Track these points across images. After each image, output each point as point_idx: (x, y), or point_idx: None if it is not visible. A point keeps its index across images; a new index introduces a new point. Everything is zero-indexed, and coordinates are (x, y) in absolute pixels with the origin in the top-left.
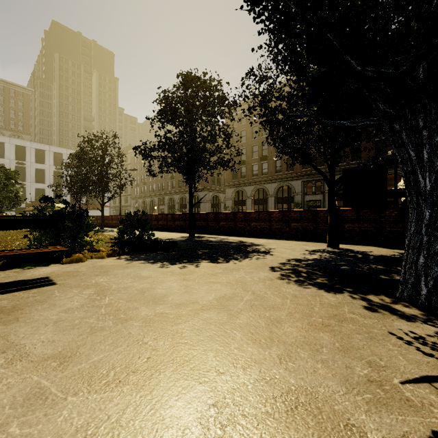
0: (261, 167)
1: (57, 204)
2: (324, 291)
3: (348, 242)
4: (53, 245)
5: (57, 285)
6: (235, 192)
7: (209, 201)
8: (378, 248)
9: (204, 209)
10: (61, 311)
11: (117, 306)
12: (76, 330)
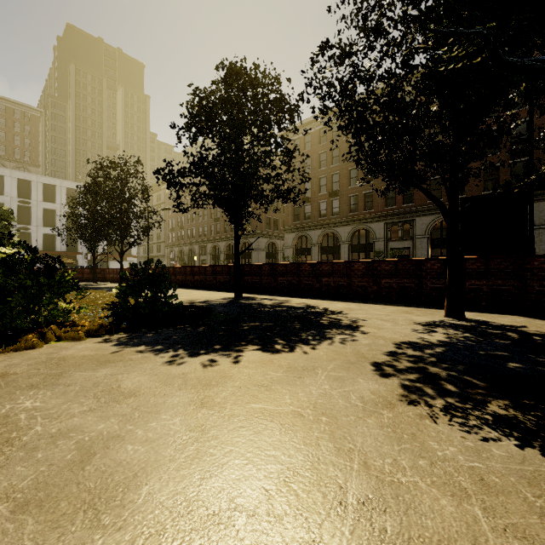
0: (330, 205)
1: None
2: (542, 458)
3: (470, 308)
4: None
5: None
6: (296, 238)
7: (264, 250)
8: (526, 318)
9: (257, 260)
10: None
11: None
12: None
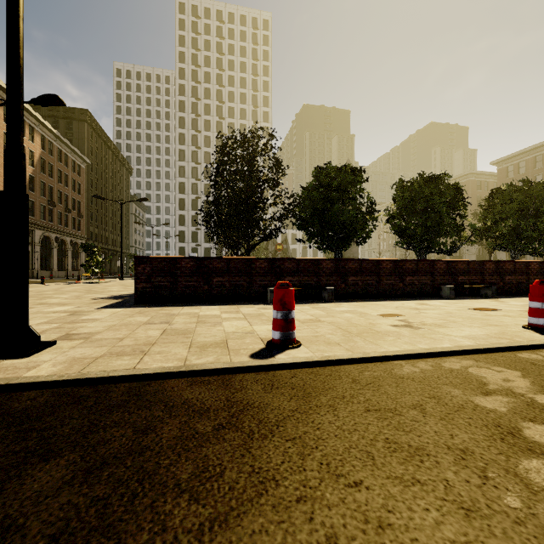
0: None
1: None
2: None
3: None
4: None
5: None
6: None
7: (474, 254)
8: None
9: None
10: None
11: None
12: None
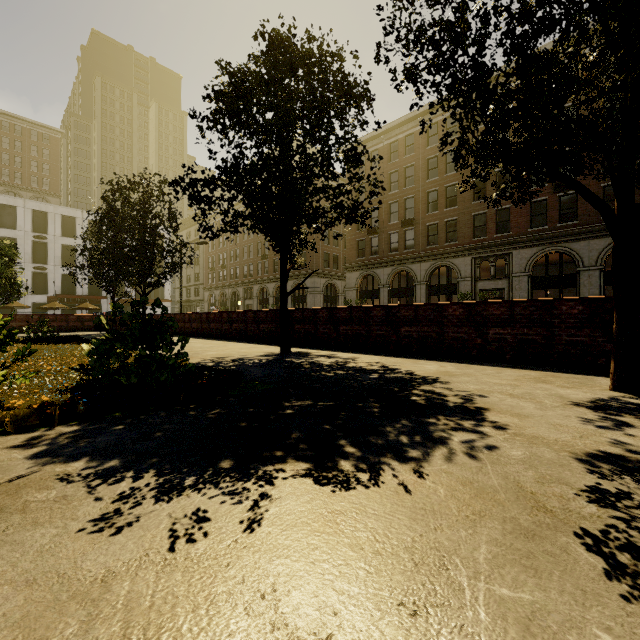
0: (403, 237)
1: None
2: None
3: None
4: None
5: None
6: (361, 278)
7: (321, 292)
8: None
9: (313, 305)
10: None
11: None
12: None
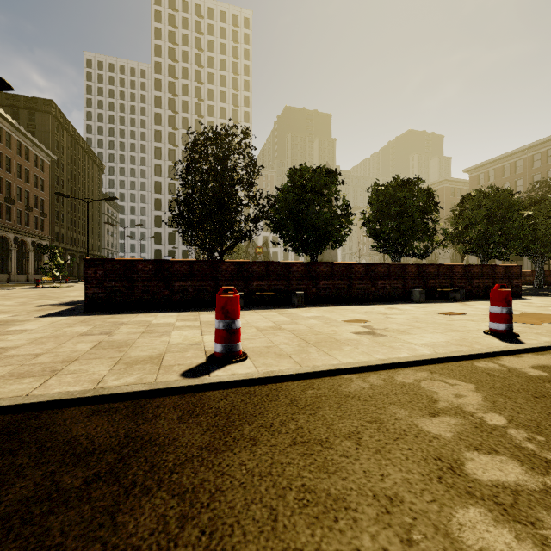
0: None
1: None
2: None
3: None
4: None
5: None
6: None
7: (448, 258)
8: None
9: None
10: None
11: None
12: None
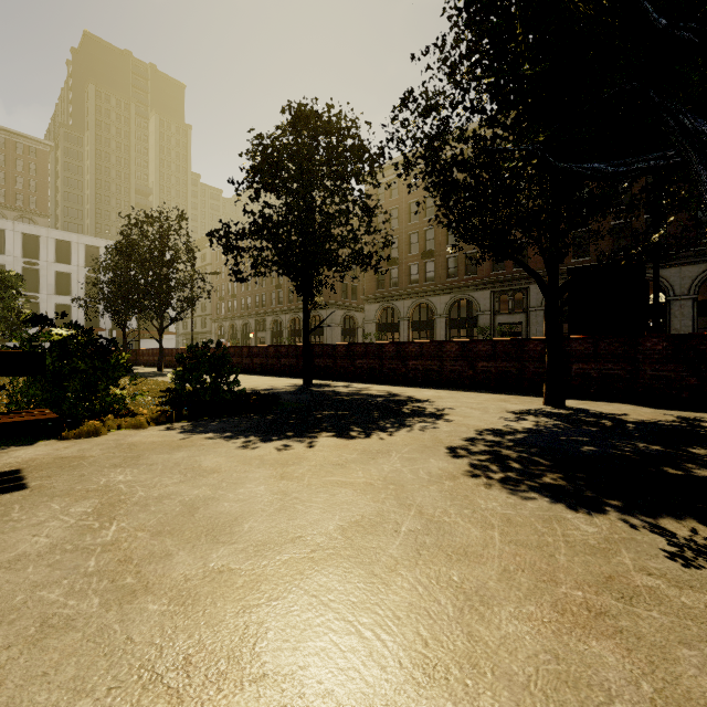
0: (423, 268)
1: (55, 330)
2: (565, 508)
3: (577, 396)
4: (49, 404)
5: (26, 489)
6: (380, 310)
7: (339, 325)
8: (634, 406)
9: (331, 338)
10: (0, 563)
11: (126, 551)
12: (4, 628)
